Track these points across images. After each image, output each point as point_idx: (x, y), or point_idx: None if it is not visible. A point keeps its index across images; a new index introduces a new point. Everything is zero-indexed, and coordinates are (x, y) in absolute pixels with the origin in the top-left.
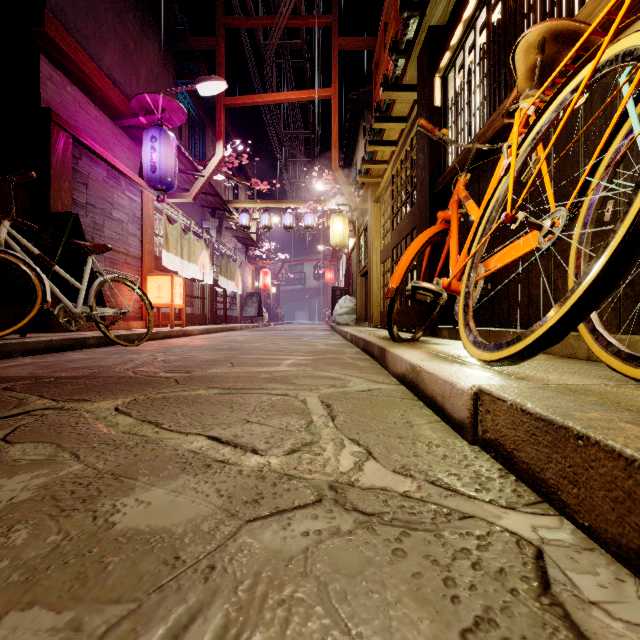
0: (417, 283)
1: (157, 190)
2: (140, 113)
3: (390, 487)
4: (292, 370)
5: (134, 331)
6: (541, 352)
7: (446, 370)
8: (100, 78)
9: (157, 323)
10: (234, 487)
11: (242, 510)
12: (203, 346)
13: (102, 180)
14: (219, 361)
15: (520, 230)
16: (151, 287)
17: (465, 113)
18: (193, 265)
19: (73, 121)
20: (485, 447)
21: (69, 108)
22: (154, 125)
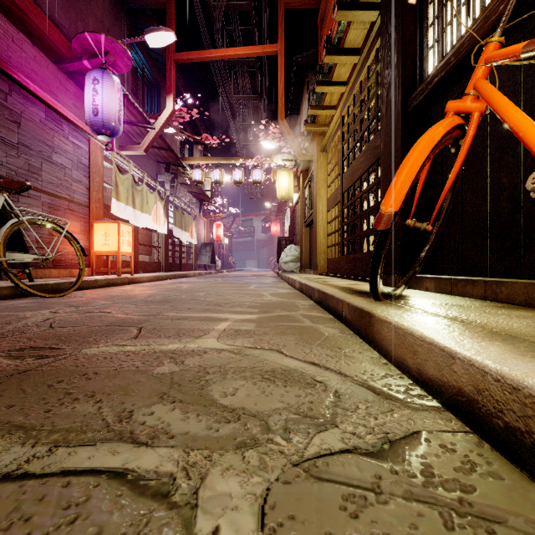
0: None
1: (100, 134)
2: (83, 56)
3: None
4: (221, 348)
5: (70, 279)
6: None
7: None
8: (37, 15)
9: (103, 270)
10: None
11: None
12: (136, 297)
13: (39, 121)
14: (126, 324)
15: None
16: (97, 234)
17: None
18: (146, 215)
19: (4, 56)
20: None
21: None
22: (97, 68)
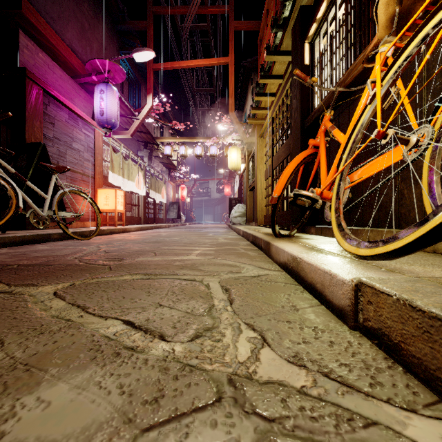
0: (298, 191)
1: (104, 128)
2: (92, 73)
3: (287, 381)
4: (199, 259)
5: (87, 229)
6: (420, 250)
7: (324, 262)
8: (63, 48)
9: (105, 223)
10: (137, 381)
11: (140, 413)
12: (136, 240)
13: (65, 121)
14: (146, 251)
15: (372, 153)
16: (100, 197)
17: (328, 68)
18: (131, 182)
19: (43, 78)
20: (366, 334)
21: (40, 69)
22: (102, 82)
